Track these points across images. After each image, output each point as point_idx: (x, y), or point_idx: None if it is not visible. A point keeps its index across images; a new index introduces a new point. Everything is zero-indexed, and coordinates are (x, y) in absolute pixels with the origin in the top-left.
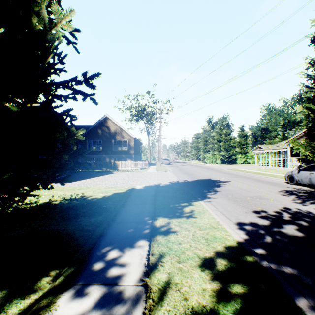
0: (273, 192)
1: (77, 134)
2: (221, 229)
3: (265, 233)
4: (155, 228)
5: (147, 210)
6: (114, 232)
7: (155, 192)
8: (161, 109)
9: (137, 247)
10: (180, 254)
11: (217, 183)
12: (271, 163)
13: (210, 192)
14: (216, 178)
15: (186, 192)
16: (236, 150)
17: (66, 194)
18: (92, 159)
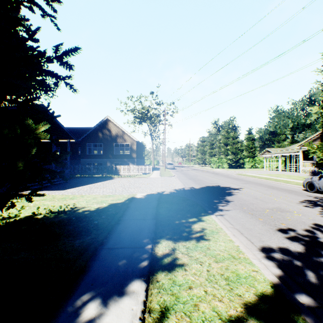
0: (294, 203)
1: (36, 130)
2: (244, 259)
3: (303, 265)
4: (156, 258)
5: (147, 229)
6: (100, 265)
7: (157, 203)
8: (165, 110)
9: (128, 295)
10: (192, 311)
11: (227, 191)
12: (281, 167)
13: (222, 202)
14: (226, 185)
15: (193, 202)
16: (244, 154)
17: (55, 205)
18: (92, 163)
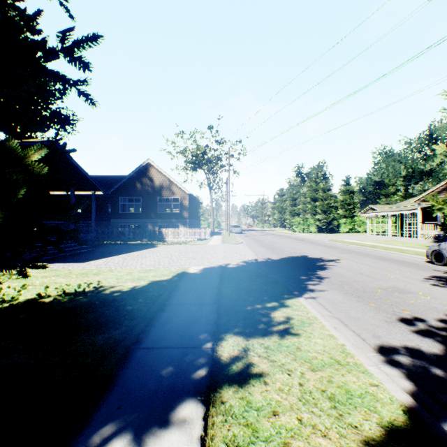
0: (416, 280)
1: (25, 158)
2: (355, 366)
3: (446, 374)
4: (220, 363)
5: (205, 318)
6: (133, 376)
7: (220, 280)
8: (229, 151)
9: (175, 425)
10: None
11: (319, 264)
12: (392, 231)
13: (312, 279)
14: (316, 255)
15: (271, 279)
16: (338, 212)
17: (71, 284)
18: (127, 225)
